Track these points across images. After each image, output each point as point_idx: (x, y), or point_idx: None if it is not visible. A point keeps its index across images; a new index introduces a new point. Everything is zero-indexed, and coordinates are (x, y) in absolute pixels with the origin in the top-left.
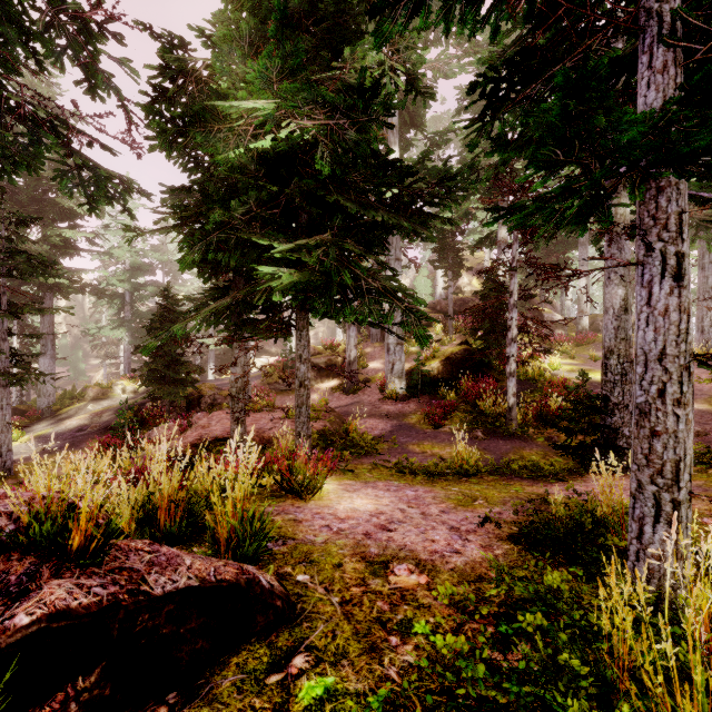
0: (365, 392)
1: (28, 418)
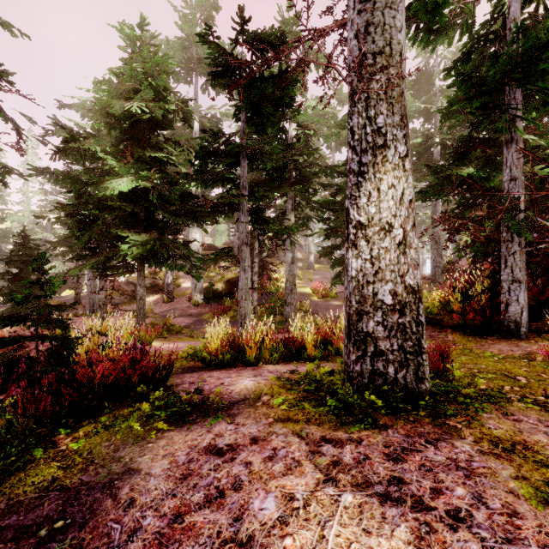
0: (178, 302)
1: None
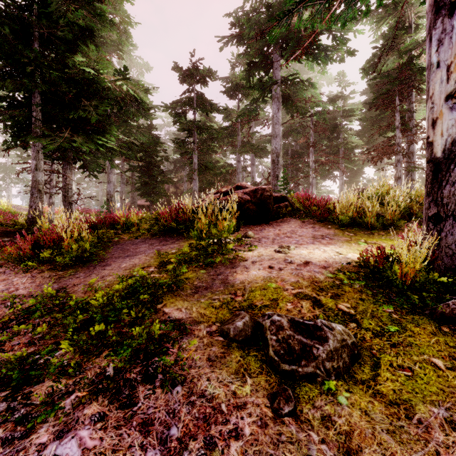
0: None
1: None
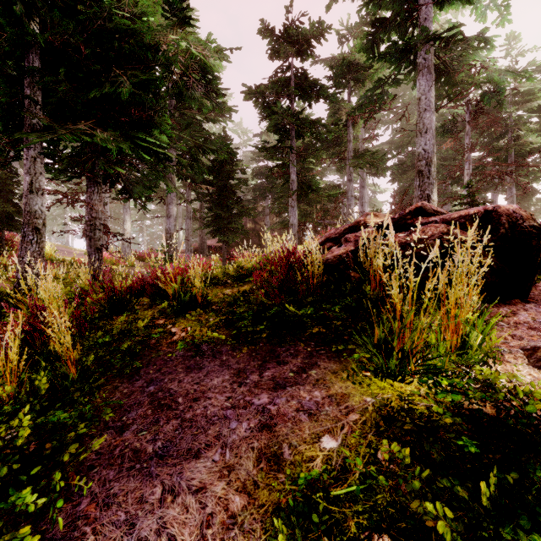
0: None
1: None
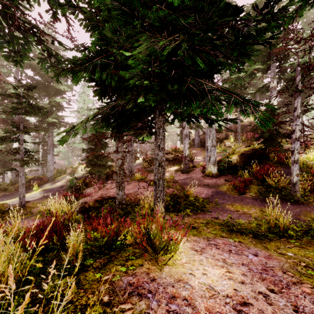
0: (193, 172)
1: (43, 181)
